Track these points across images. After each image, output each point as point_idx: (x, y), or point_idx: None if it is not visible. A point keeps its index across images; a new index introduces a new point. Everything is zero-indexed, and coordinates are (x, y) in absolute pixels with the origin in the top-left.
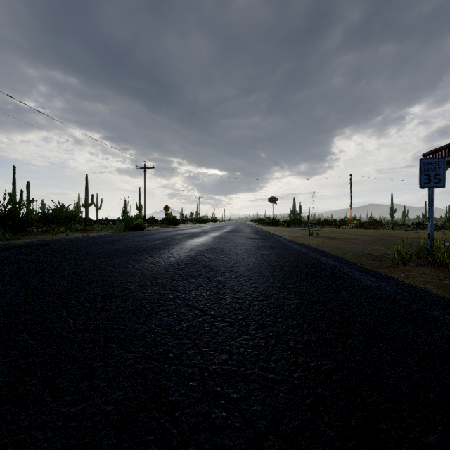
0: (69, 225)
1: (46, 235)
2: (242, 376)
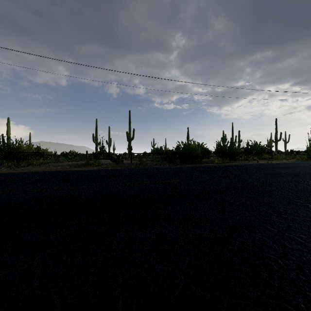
0: (259, 155)
1: (245, 161)
2: (303, 245)
